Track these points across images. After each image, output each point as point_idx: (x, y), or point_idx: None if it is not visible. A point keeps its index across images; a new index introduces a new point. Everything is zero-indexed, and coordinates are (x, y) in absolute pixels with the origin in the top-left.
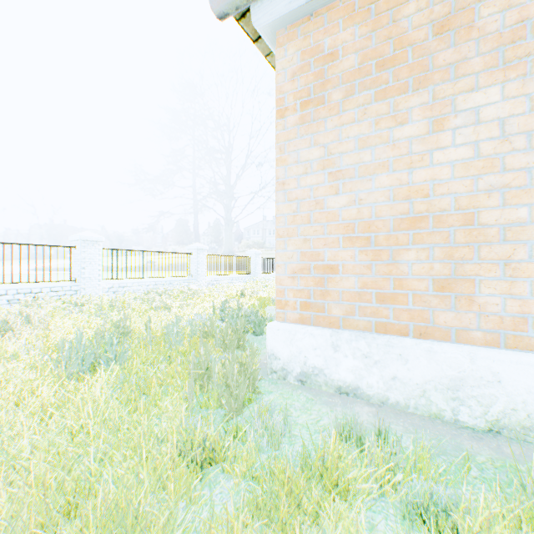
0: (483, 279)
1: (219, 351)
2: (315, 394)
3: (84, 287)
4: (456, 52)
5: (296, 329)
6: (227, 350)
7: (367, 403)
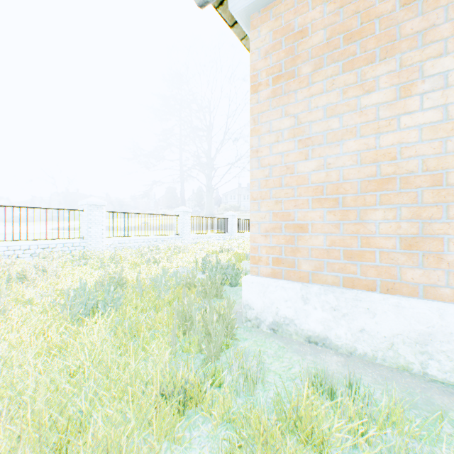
0: (452, 237)
1: (199, 300)
2: (286, 342)
3: (90, 243)
4: (424, 20)
5: (269, 282)
6: (207, 300)
7: (335, 353)
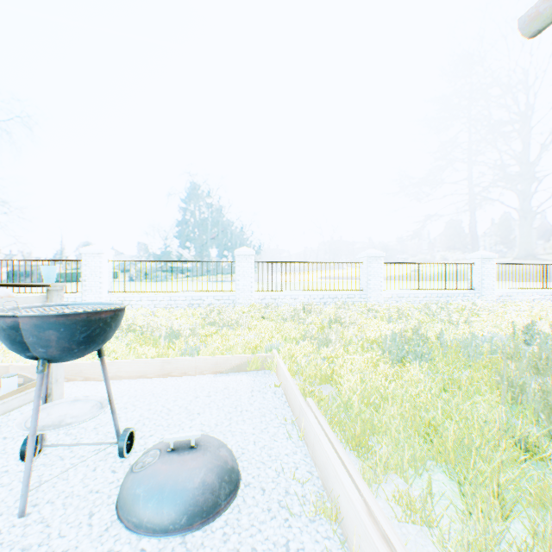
0: None
1: (526, 375)
2: None
3: (369, 296)
4: None
5: None
6: (539, 376)
7: None
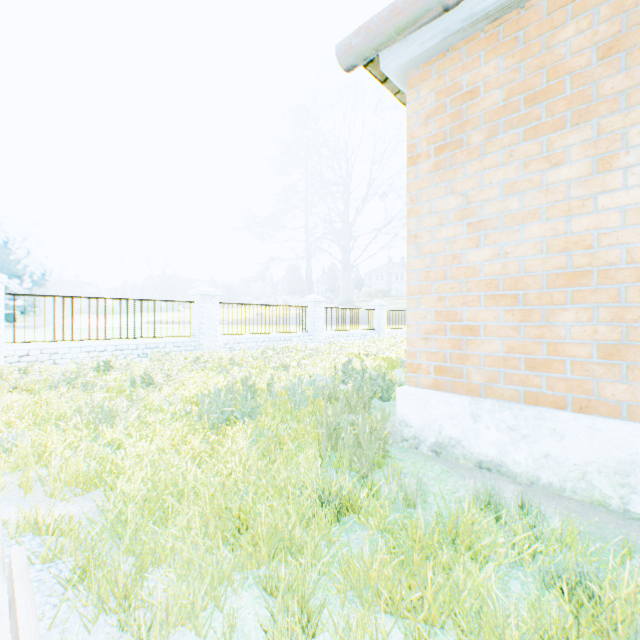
0: None
1: (344, 415)
2: (451, 466)
3: (202, 343)
4: (628, 78)
5: (430, 395)
6: (353, 414)
7: (513, 481)
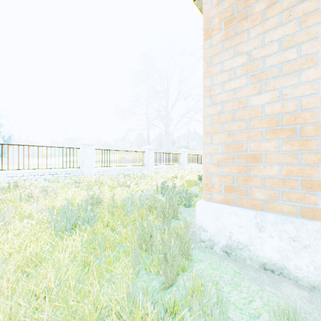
0: None
1: (159, 219)
2: (241, 267)
3: (84, 171)
4: None
5: (222, 208)
6: (165, 219)
7: (296, 284)
